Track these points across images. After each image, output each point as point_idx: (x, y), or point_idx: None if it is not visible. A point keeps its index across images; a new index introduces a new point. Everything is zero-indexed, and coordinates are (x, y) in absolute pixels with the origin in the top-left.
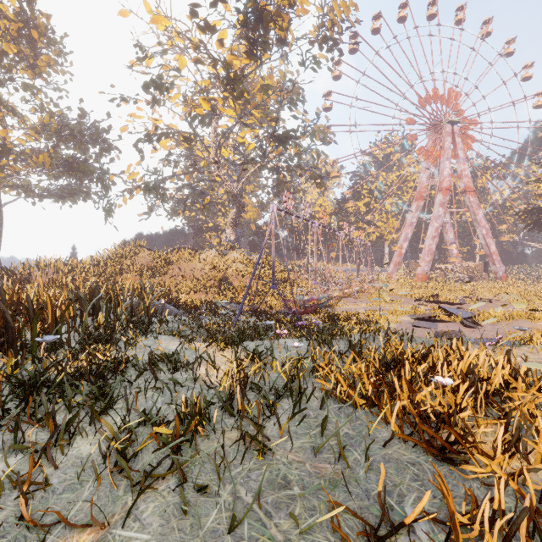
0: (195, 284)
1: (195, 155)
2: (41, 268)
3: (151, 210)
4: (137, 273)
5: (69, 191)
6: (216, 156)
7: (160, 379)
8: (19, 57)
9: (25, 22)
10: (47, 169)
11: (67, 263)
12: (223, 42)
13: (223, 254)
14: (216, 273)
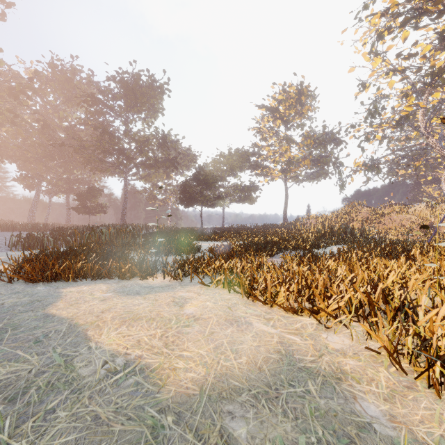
0: (402, 229)
1: (405, 131)
2: (309, 219)
3: (368, 179)
4: (359, 222)
5: (316, 175)
6: (424, 130)
7: (371, 240)
8: (295, 113)
9: (298, 94)
10: (306, 165)
11: (320, 217)
12: (425, 56)
13: (432, 207)
14: (422, 222)
